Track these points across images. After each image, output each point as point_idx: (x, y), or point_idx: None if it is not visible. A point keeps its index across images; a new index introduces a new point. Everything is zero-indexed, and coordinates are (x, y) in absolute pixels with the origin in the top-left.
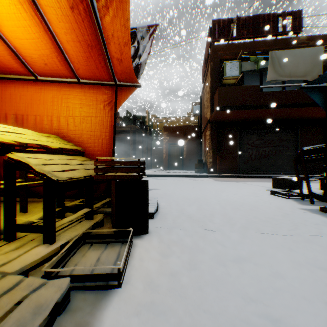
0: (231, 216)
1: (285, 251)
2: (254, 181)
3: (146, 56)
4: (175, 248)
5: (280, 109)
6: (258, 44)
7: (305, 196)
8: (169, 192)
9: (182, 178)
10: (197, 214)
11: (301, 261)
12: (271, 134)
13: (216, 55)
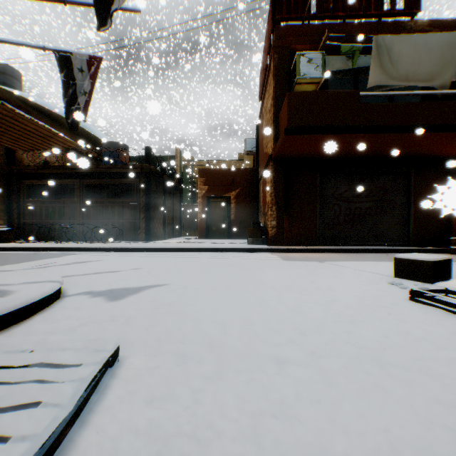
0: None
1: None
2: (347, 259)
3: None
4: None
5: (392, 135)
6: (352, 29)
7: None
8: (183, 299)
9: (226, 253)
10: None
11: None
12: (369, 180)
13: (284, 44)
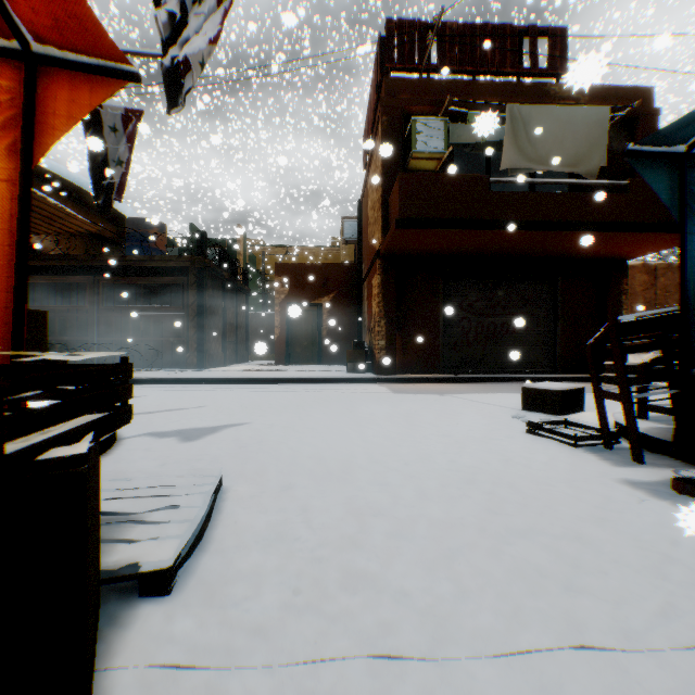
0: (454, 539)
1: None
2: (476, 390)
3: (206, 49)
4: None
5: (530, 233)
6: (484, 89)
7: (612, 438)
8: (273, 438)
9: (317, 385)
10: (346, 538)
11: None
12: (506, 287)
13: (396, 102)
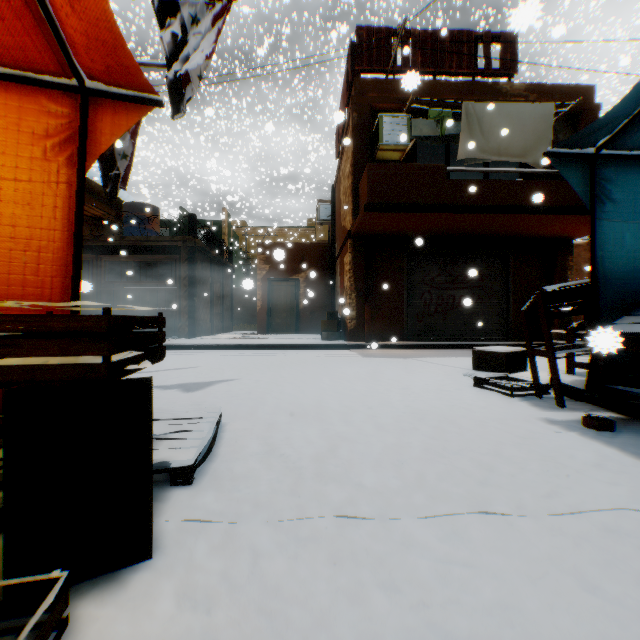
0: (403, 455)
1: (573, 589)
2: (436, 355)
3: (203, 63)
4: (227, 635)
5: (483, 216)
6: (443, 88)
7: (543, 390)
8: (259, 389)
9: (295, 351)
10: (320, 454)
11: (635, 639)
12: (464, 264)
13: (365, 100)
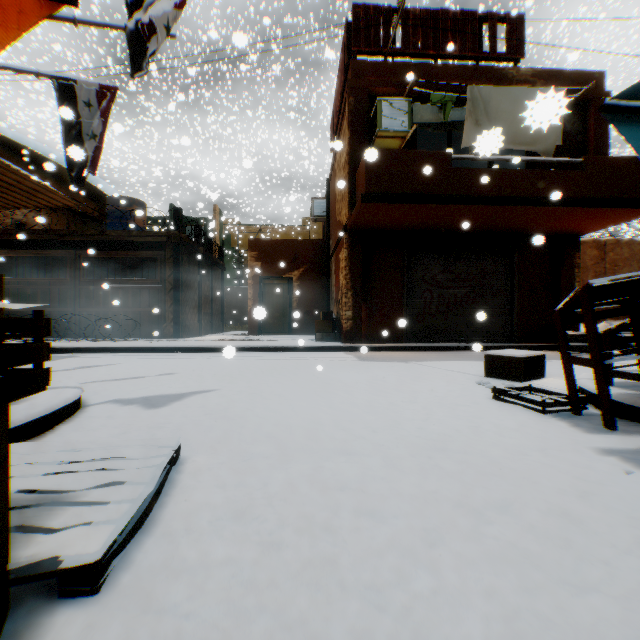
0: (429, 518)
1: None
2: (438, 358)
3: (172, 13)
4: None
5: (490, 208)
6: (445, 72)
7: (579, 404)
8: (240, 404)
9: (287, 353)
10: (310, 517)
11: None
12: (466, 261)
13: (362, 84)
